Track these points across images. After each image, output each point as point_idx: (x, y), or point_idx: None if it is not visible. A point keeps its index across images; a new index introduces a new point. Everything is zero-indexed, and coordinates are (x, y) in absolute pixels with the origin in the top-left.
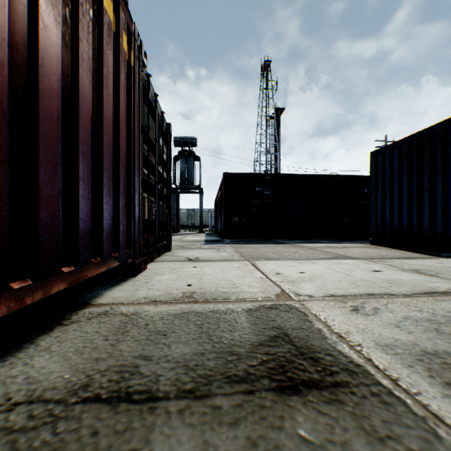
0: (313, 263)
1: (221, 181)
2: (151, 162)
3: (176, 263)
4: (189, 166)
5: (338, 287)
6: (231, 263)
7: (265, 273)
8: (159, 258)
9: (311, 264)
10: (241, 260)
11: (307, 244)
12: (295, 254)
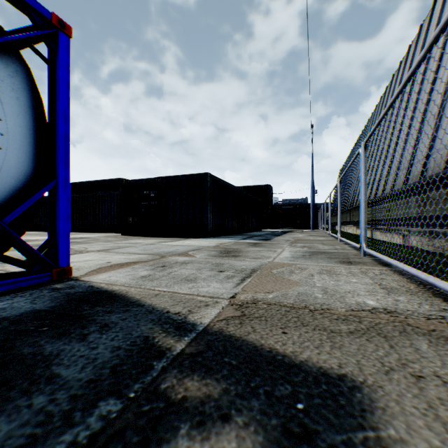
0: None
1: None
2: None
3: None
4: None
5: None
6: None
7: None
8: None
9: None
10: None
11: None
12: None
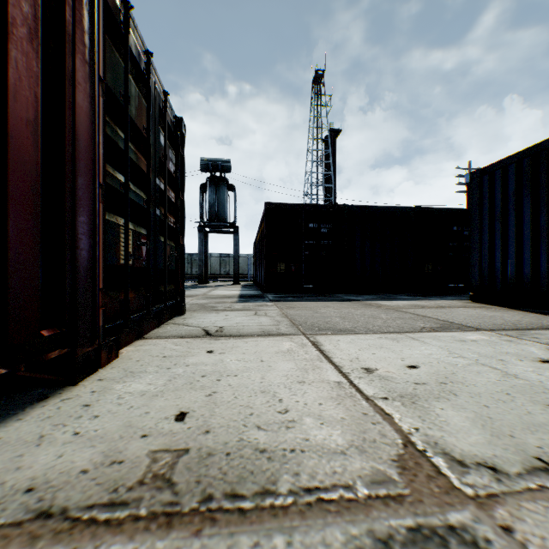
0: (418, 341)
1: (262, 215)
2: (138, 166)
3: (181, 341)
4: (221, 198)
5: (526, 419)
6: (276, 340)
7: (342, 368)
8: (157, 329)
9: (416, 343)
10: (293, 334)
11: (384, 302)
12: (376, 319)
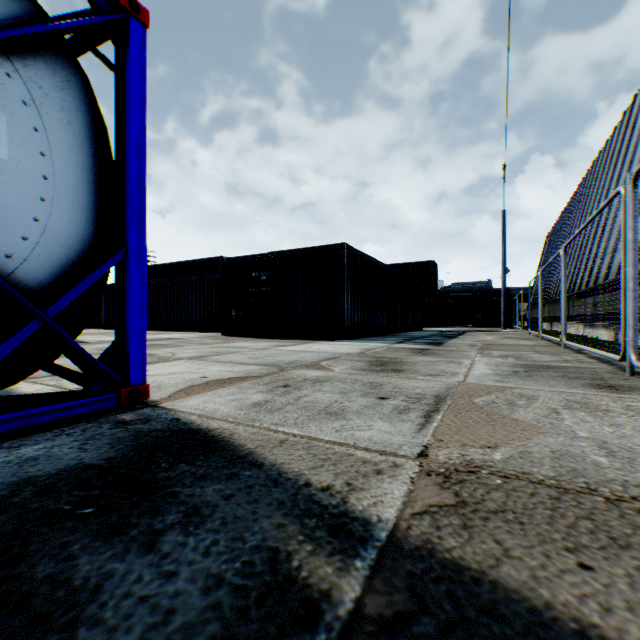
0: None
1: None
2: None
3: None
4: None
5: None
6: None
7: None
8: None
9: None
10: None
11: None
12: None
